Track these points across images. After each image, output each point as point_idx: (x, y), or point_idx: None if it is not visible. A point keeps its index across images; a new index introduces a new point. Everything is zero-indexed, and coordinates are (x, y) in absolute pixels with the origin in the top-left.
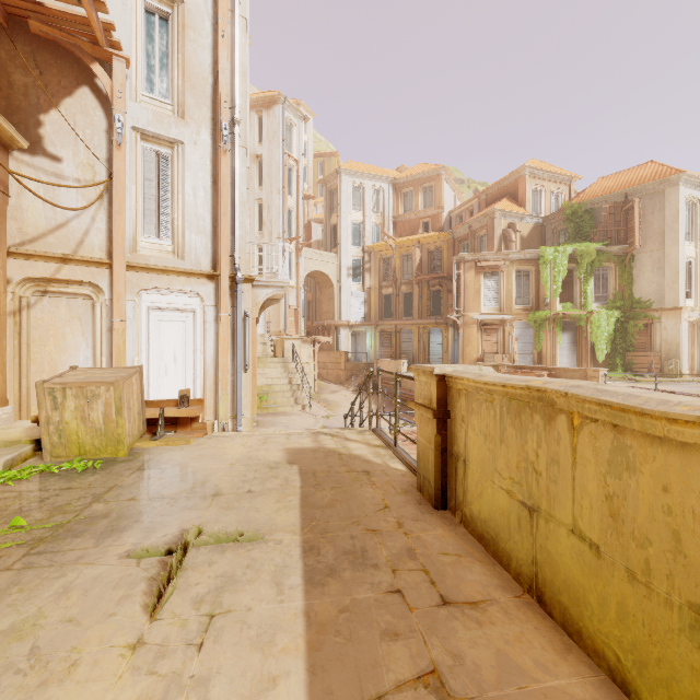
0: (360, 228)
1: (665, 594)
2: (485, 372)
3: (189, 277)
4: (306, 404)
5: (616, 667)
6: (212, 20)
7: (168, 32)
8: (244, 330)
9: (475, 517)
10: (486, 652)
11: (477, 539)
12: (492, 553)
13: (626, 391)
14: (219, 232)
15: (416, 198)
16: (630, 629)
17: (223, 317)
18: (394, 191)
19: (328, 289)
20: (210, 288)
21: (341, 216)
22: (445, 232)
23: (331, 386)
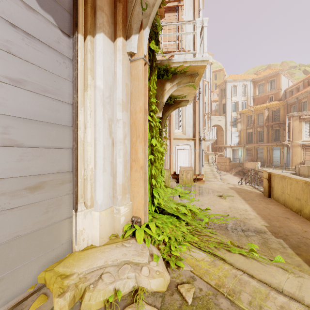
0: (236, 103)
1: (294, 197)
2: (278, 172)
3: (187, 140)
4: (219, 178)
5: (290, 208)
6: None
7: None
8: (202, 154)
9: (275, 197)
10: (273, 207)
11: (275, 201)
12: (278, 202)
13: (293, 176)
14: (195, 126)
15: (265, 86)
16: (291, 203)
17: (196, 151)
18: (253, 85)
19: (221, 131)
20: (192, 142)
21: (227, 100)
22: (282, 101)
23: (223, 172)
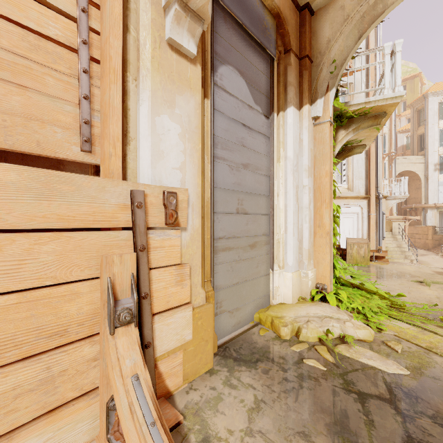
0: None
1: None
2: None
3: (356, 199)
4: (413, 259)
5: None
6: (365, 83)
7: (345, 97)
8: (382, 221)
9: None
10: None
11: None
12: None
13: None
14: (370, 177)
15: None
16: None
17: (372, 215)
18: None
19: (415, 181)
20: (365, 202)
21: (428, 127)
22: None
23: (419, 251)
